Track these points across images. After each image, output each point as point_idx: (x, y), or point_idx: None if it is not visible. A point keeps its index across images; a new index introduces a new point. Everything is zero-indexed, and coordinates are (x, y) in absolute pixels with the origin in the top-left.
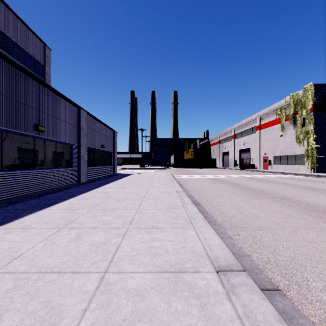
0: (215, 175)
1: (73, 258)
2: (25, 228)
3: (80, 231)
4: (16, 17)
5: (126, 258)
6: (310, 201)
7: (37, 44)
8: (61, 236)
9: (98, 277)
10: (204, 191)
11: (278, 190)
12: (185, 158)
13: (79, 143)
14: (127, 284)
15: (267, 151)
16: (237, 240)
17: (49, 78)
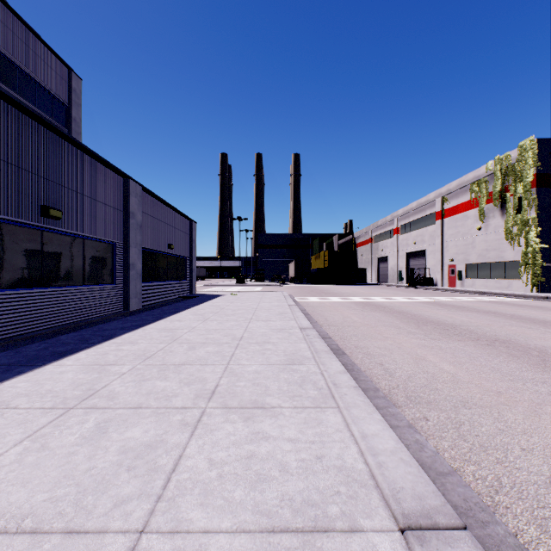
0: (366, 298)
1: (77, 488)
2: None
3: (106, 416)
4: (18, 20)
5: (193, 488)
6: (546, 347)
7: (58, 69)
8: (65, 427)
9: (121, 547)
10: (349, 327)
11: (482, 324)
12: (313, 267)
13: (127, 240)
14: None
15: (454, 254)
16: (424, 431)
17: (77, 129)
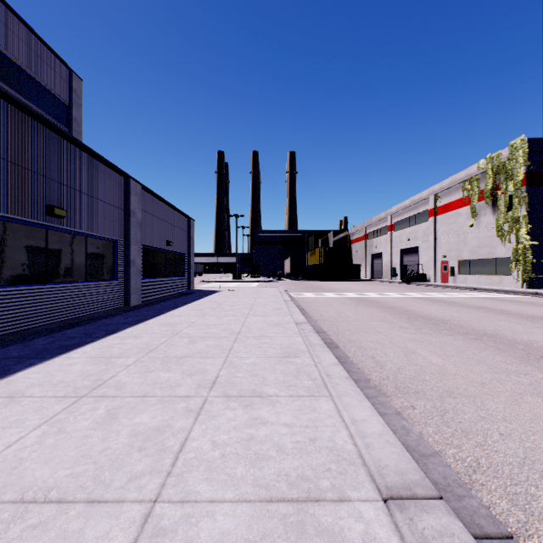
0: (360, 293)
1: (94, 466)
2: (13, 398)
3: (116, 403)
4: (21, 23)
5: (199, 466)
6: (531, 341)
7: (59, 70)
8: (78, 413)
9: (138, 514)
10: (343, 322)
11: (472, 319)
12: (308, 263)
13: (128, 238)
14: (197, 534)
15: (447, 251)
16: (411, 418)
17: (78, 128)
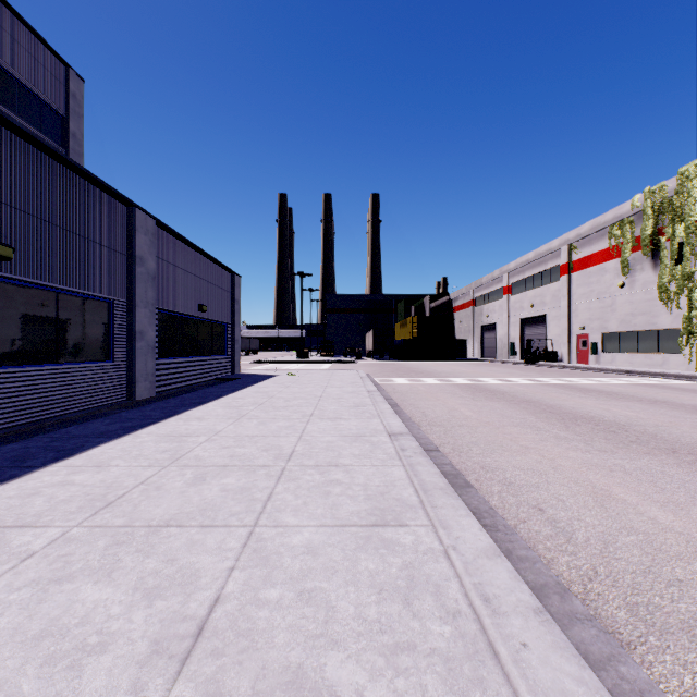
0: (472, 379)
1: None
2: None
3: None
4: None
5: None
6: None
7: (49, 65)
8: None
9: None
10: (461, 428)
11: (662, 422)
12: (397, 337)
13: (132, 297)
14: None
15: (586, 321)
16: None
17: (78, 148)
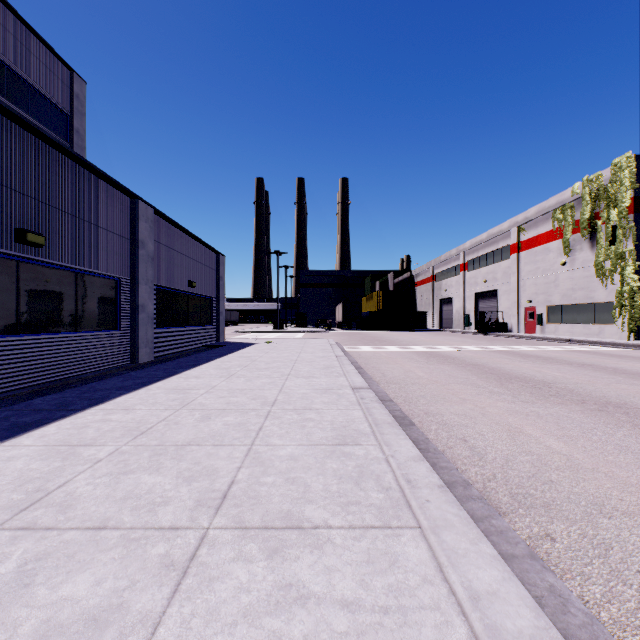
0: (429, 347)
1: None
2: None
3: (43, 545)
4: (6, 8)
5: None
6: None
7: (56, 70)
8: None
9: None
10: (413, 385)
11: (582, 381)
12: (364, 310)
13: (135, 276)
14: None
15: (533, 295)
16: (554, 562)
17: (81, 143)
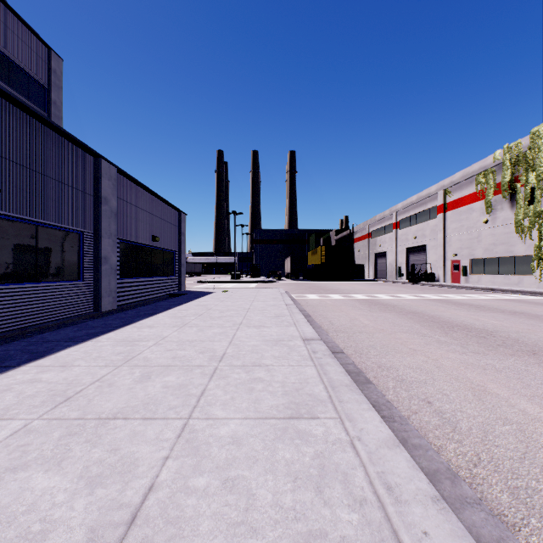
0: (369, 295)
1: None
2: None
3: None
4: None
5: None
6: None
7: (35, 47)
8: None
9: None
10: (361, 334)
11: (522, 329)
12: (309, 262)
13: (98, 230)
14: None
15: (458, 249)
16: None
17: (58, 113)
